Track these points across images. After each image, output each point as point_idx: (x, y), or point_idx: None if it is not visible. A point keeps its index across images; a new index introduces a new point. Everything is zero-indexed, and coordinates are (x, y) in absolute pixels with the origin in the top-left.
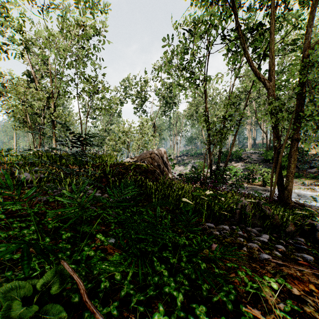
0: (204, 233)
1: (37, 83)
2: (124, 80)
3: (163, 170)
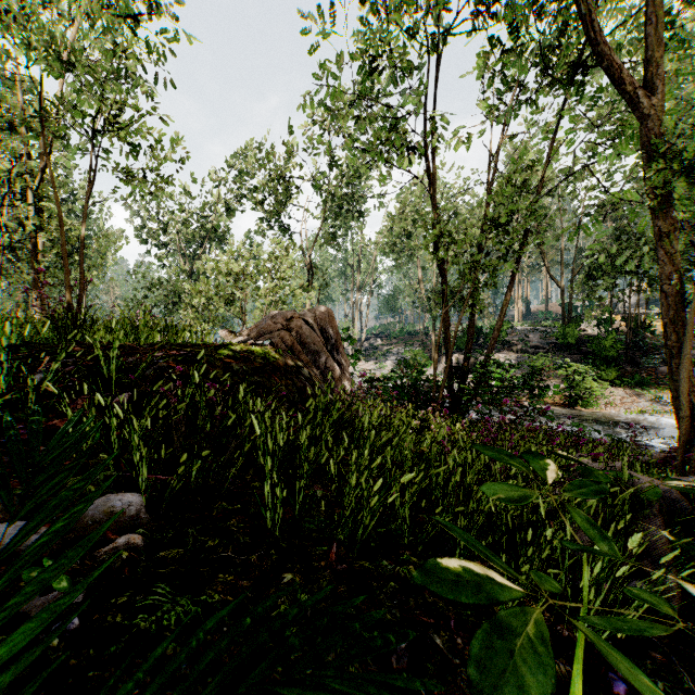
0: None
1: None
2: (236, 157)
3: (327, 367)
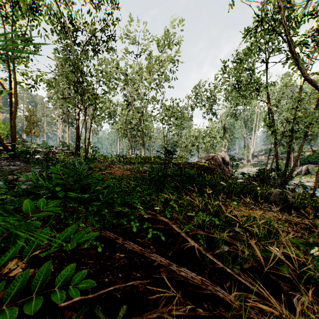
0: (227, 198)
1: (133, 106)
2: (194, 88)
3: (223, 168)
